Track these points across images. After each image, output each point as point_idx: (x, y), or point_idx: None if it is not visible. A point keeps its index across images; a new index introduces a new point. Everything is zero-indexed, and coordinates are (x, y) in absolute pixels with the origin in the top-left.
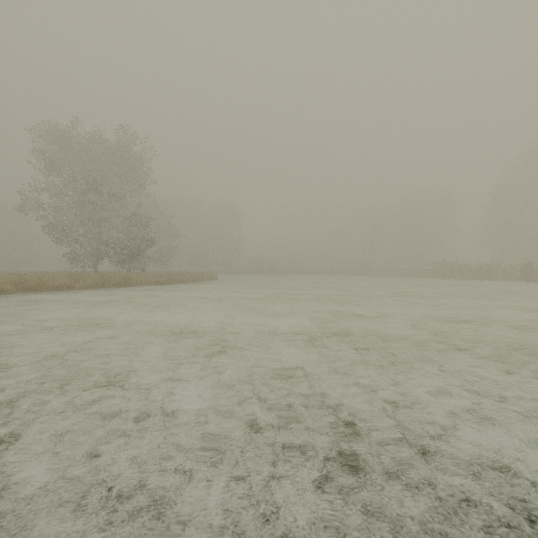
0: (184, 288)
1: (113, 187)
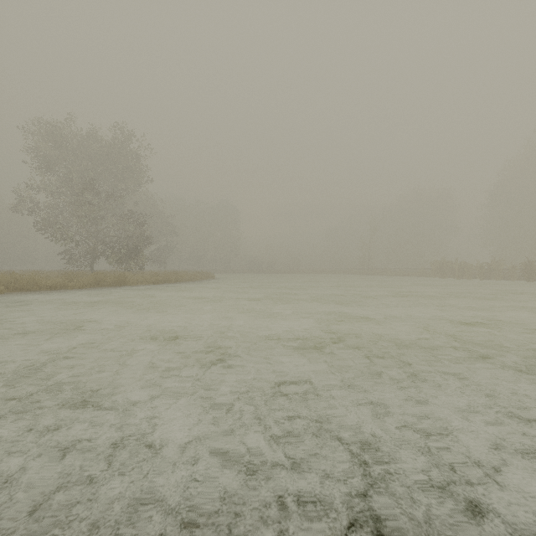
0: (181, 288)
1: (109, 185)
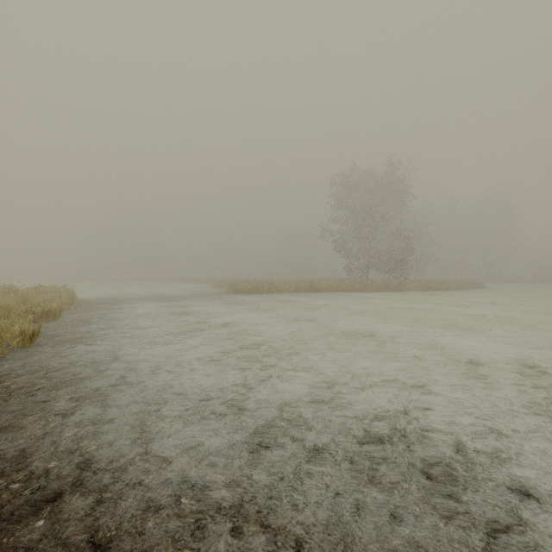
0: (454, 295)
1: (378, 209)
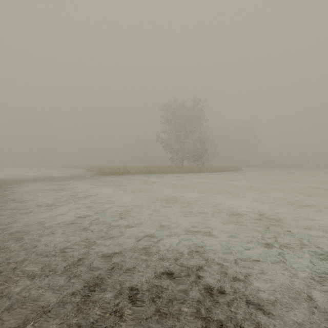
0: (227, 174)
1: (188, 126)
